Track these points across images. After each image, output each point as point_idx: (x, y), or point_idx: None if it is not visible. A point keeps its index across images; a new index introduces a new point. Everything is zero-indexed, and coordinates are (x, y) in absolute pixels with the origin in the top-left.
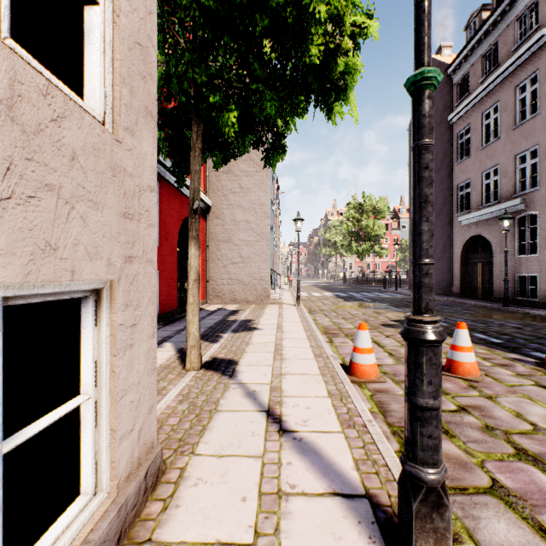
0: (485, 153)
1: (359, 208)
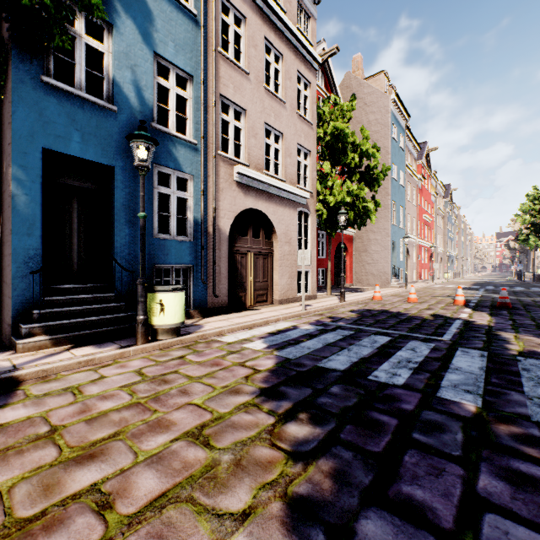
0: None
1: None
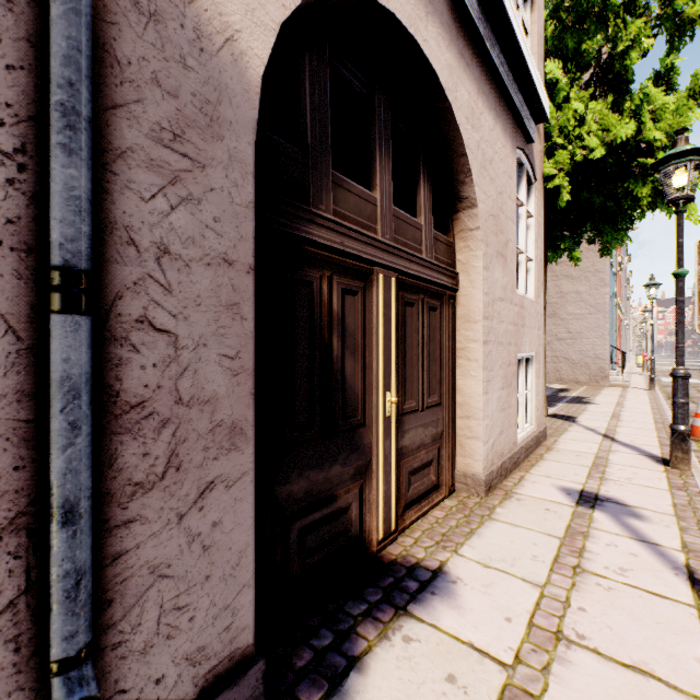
0: None
1: None
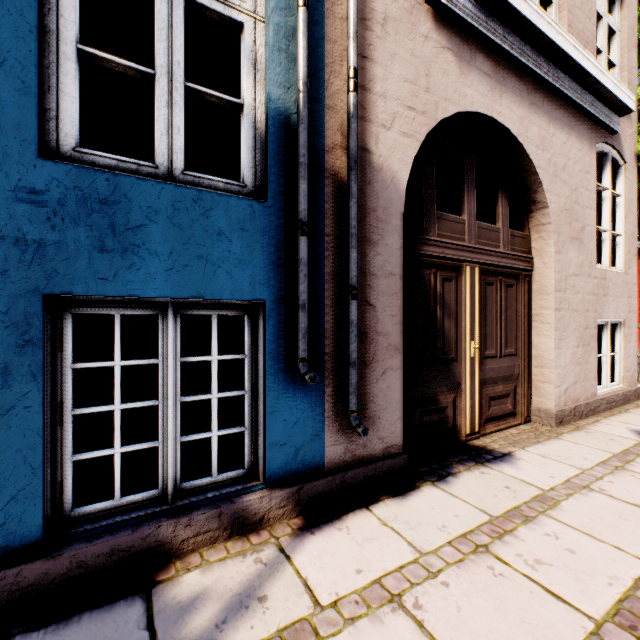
0: None
1: None
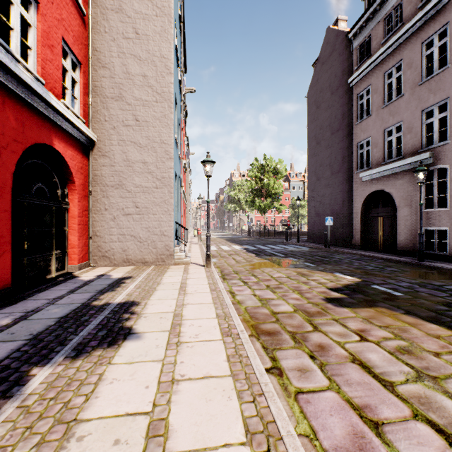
0: (387, 111)
1: (261, 168)
